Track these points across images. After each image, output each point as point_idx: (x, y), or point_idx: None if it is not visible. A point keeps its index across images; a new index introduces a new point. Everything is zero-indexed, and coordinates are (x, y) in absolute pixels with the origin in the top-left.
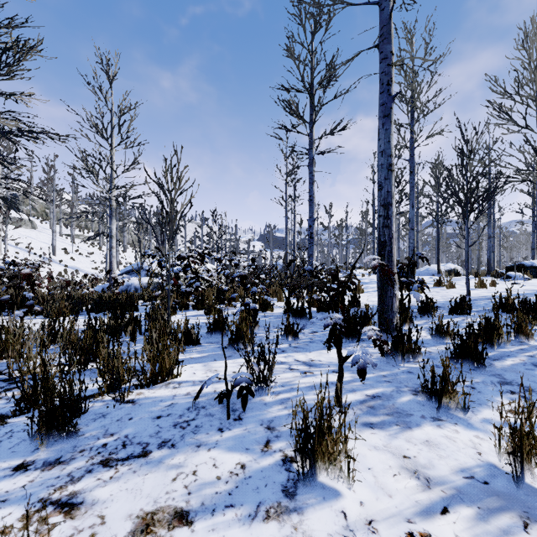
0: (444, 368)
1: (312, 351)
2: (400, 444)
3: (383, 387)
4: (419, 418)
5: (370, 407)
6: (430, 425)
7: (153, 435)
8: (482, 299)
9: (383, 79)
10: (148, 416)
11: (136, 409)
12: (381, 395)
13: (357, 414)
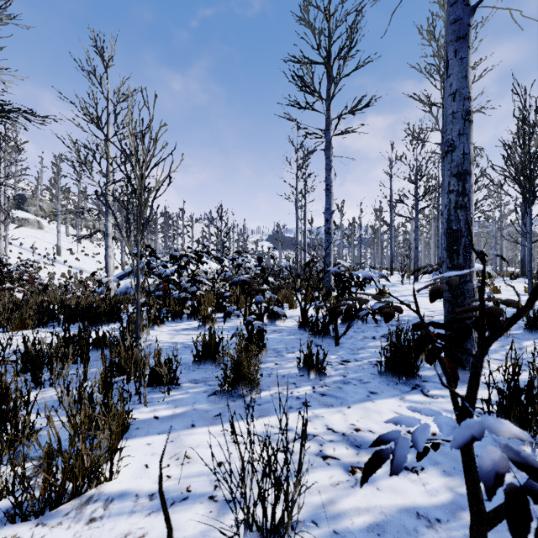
0: None
1: (352, 406)
2: None
3: None
4: None
5: None
6: None
7: None
8: None
9: None
10: None
11: None
12: None
13: None
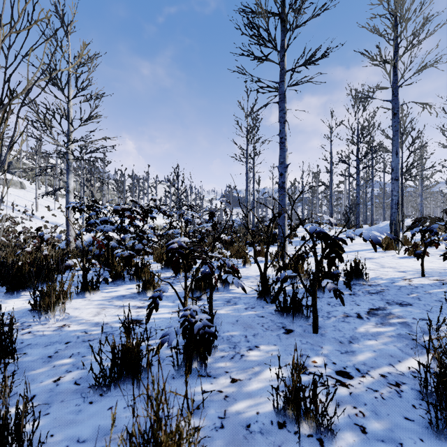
0: None
1: None
2: None
3: None
4: None
5: None
6: None
7: None
8: None
9: None
10: None
11: None
12: None
13: None
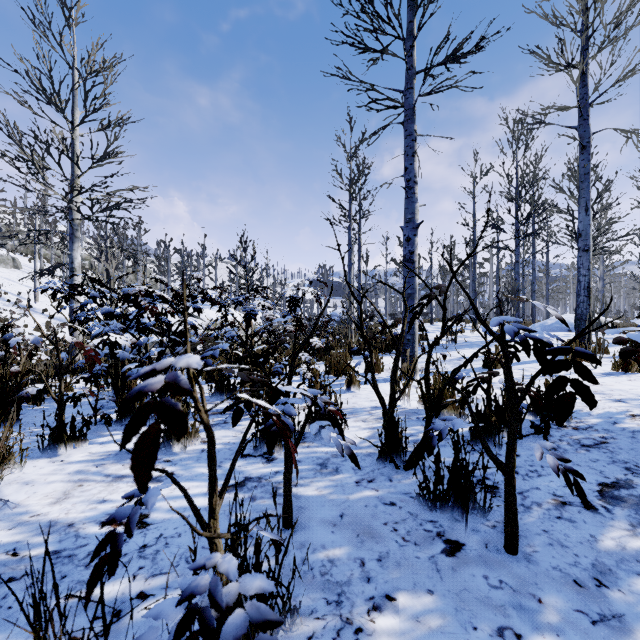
0: None
1: None
2: None
3: None
4: None
5: None
6: None
7: None
8: None
9: None
10: None
11: None
12: None
13: None
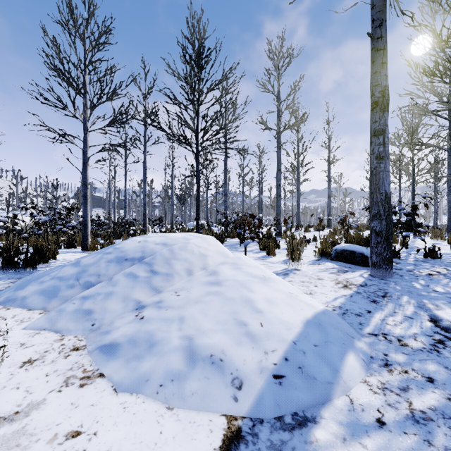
0: None
1: None
2: None
3: None
4: None
5: None
6: None
7: None
8: None
9: (144, 172)
10: None
11: None
12: None
13: None
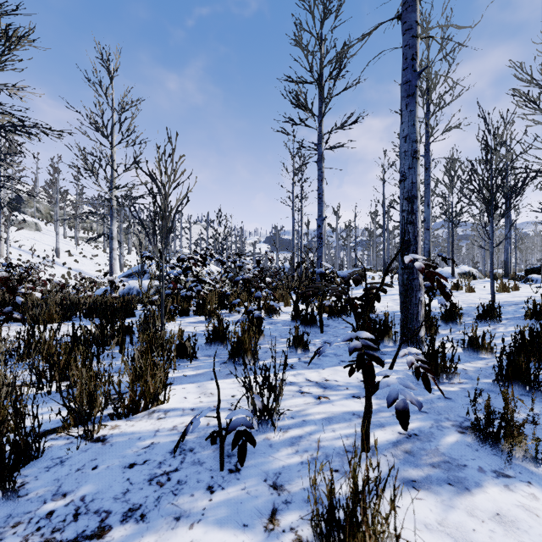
0: (506, 403)
1: (326, 368)
2: (461, 520)
3: (418, 420)
4: (477, 472)
5: (407, 452)
6: (495, 485)
7: (118, 496)
8: (509, 304)
9: (407, 53)
10: (118, 464)
11: (105, 452)
12: (418, 433)
13: (391, 463)
